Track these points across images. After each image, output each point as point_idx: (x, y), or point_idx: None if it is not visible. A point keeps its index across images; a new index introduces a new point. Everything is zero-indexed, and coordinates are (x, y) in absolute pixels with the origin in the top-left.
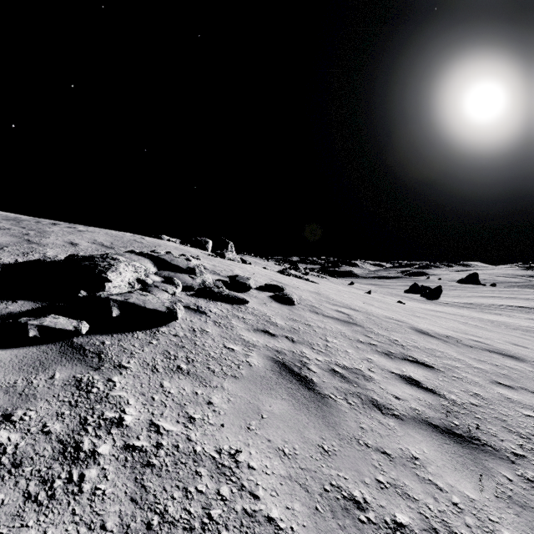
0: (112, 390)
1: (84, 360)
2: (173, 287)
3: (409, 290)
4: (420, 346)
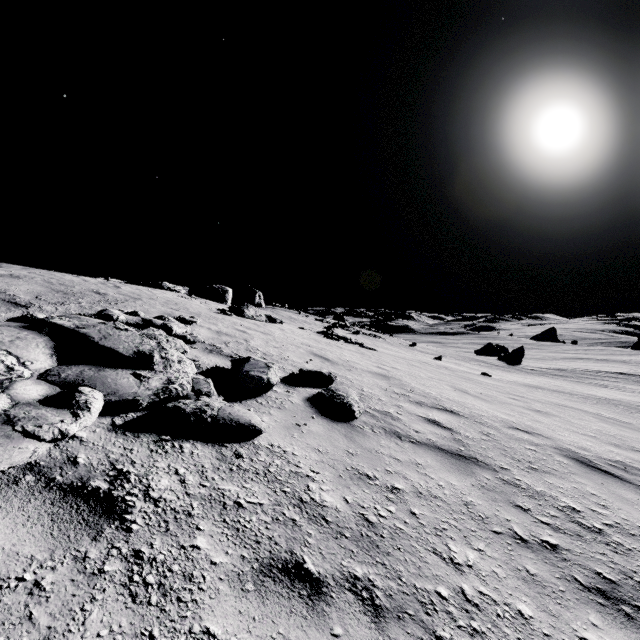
0: None
1: None
2: (68, 415)
3: (482, 352)
4: (626, 525)
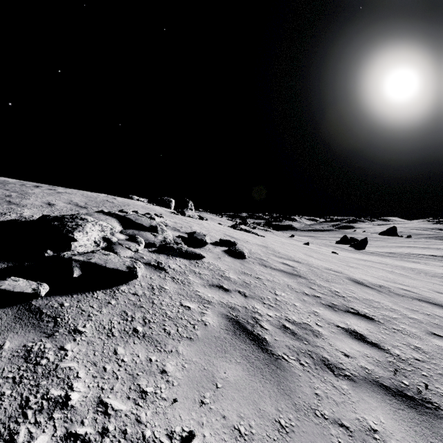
0: (62, 360)
1: (39, 325)
2: (136, 244)
3: (340, 241)
4: (358, 297)
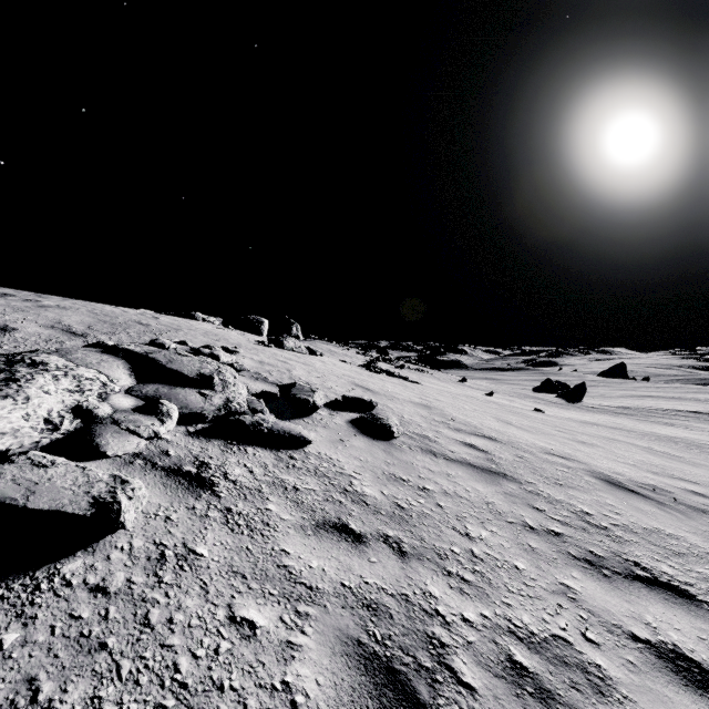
0: None
1: None
2: (156, 421)
3: (540, 388)
4: (632, 526)
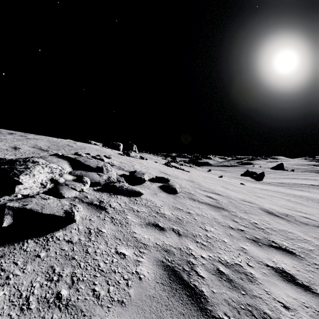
0: None
1: None
2: (82, 184)
3: (244, 174)
4: (274, 228)
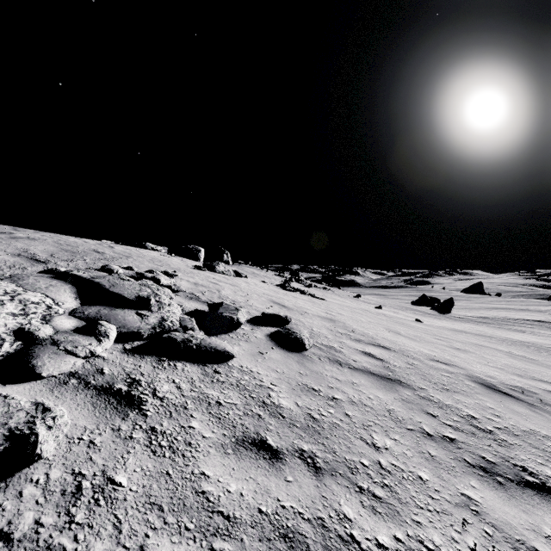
0: None
1: None
2: (94, 341)
3: (417, 302)
4: (513, 428)
